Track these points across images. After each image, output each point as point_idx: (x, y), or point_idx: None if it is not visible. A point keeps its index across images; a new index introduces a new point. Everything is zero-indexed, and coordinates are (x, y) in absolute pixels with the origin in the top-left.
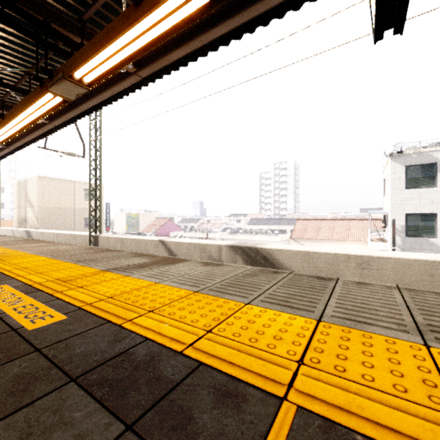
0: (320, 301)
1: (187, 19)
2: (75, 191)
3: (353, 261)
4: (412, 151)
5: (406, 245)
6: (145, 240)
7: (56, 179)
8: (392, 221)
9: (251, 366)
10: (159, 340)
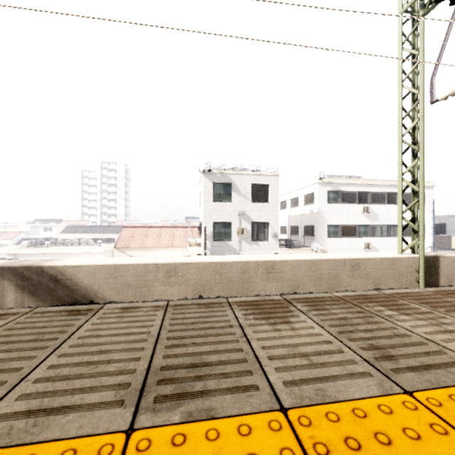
0: (18, 373)
1: None
2: None
3: (161, 270)
4: (218, 171)
5: (214, 248)
6: None
7: None
8: (204, 228)
9: None
10: None
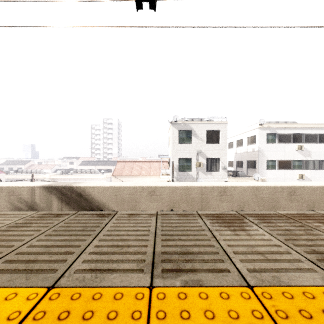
0: (79, 248)
1: None
2: None
3: (145, 191)
4: (181, 122)
5: (179, 176)
6: None
7: None
8: (172, 162)
9: None
10: None
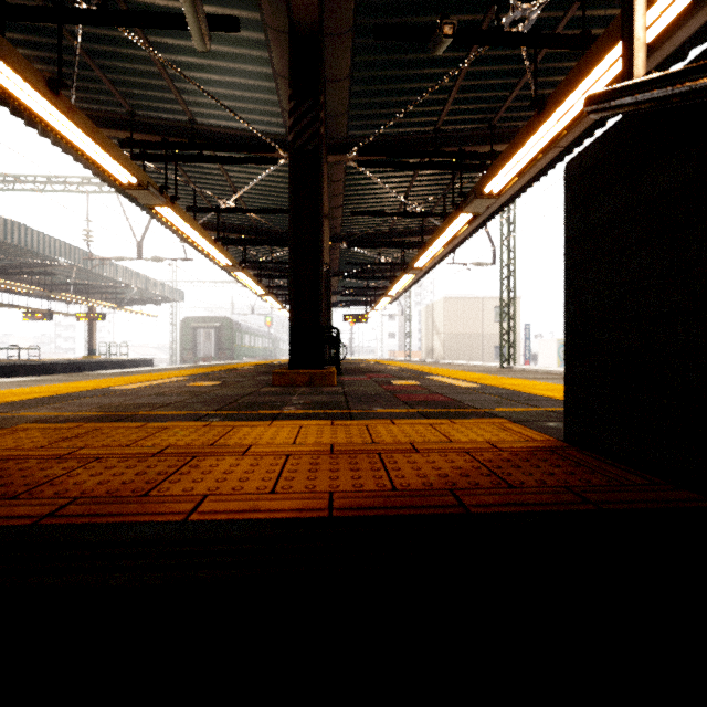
0: None
1: None
2: (483, 311)
3: None
4: None
5: None
6: None
7: (462, 297)
8: None
9: None
10: (539, 395)
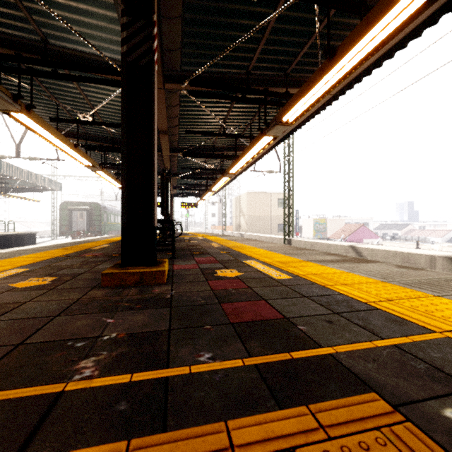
0: None
1: (377, 46)
2: (271, 201)
3: None
4: None
5: None
6: (334, 245)
7: (258, 192)
8: None
9: (419, 318)
10: (350, 296)
